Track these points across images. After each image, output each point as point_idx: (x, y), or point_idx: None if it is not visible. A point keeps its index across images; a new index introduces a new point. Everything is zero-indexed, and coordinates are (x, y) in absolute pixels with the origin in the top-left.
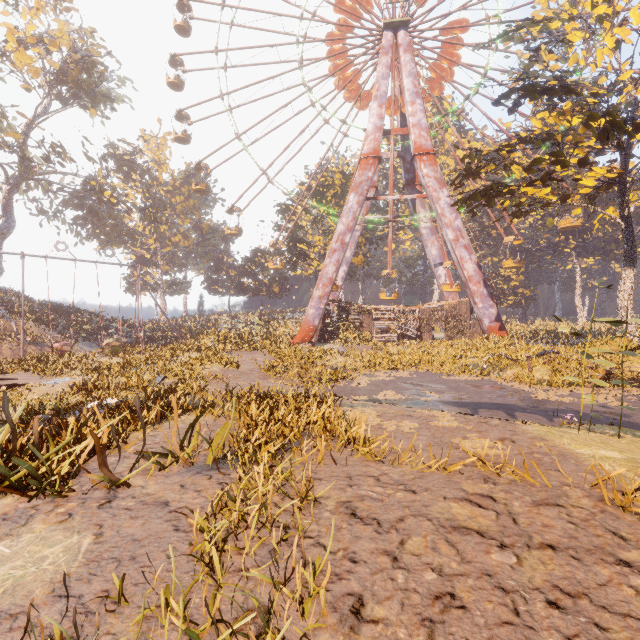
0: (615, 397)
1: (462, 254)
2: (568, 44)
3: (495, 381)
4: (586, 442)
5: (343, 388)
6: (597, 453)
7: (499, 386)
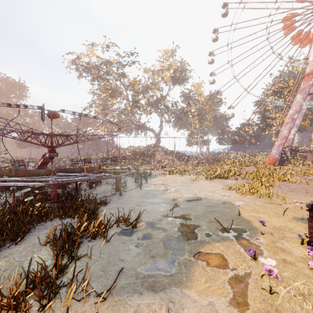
0: None
1: None
2: None
3: None
4: None
5: None
6: None
7: None
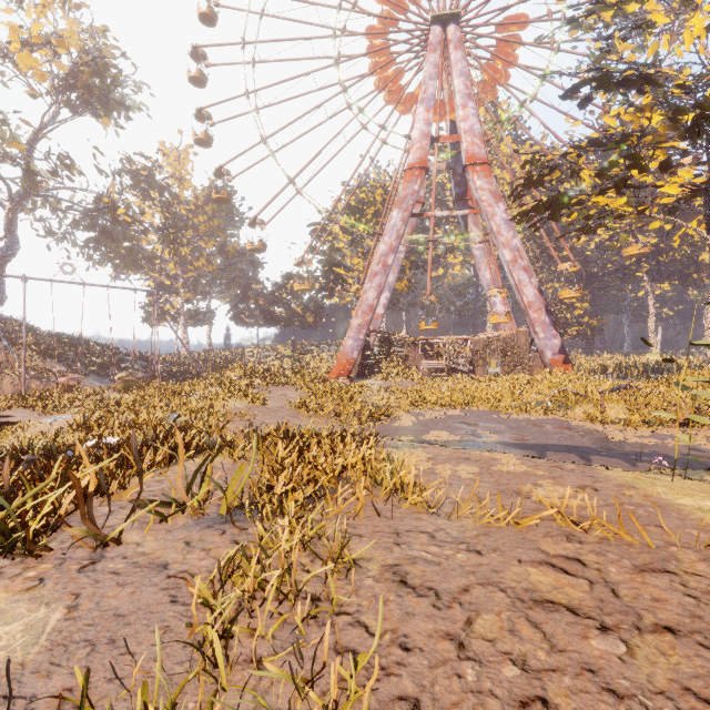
0: (706, 439)
1: (521, 277)
2: (646, 31)
3: (562, 420)
4: (685, 491)
5: (386, 428)
6: (703, 504)
7: (567, 426)
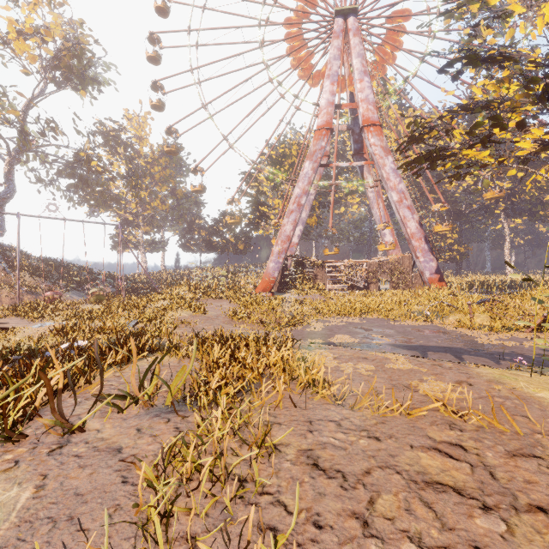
0: None
1: (405, 214)
2: (505, 20)
3: (439, 326)
4: (542, 385)
5: (300, 332)
6: None
7: (443, 331)
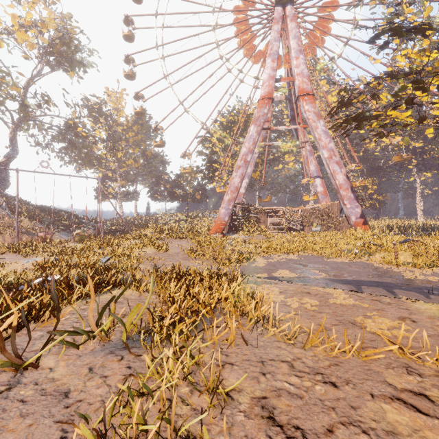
0: None
1: (334, 168)
2: None
3: (367, 263)
4: None
5: (247, 267)
6: None
7: (372, 267)
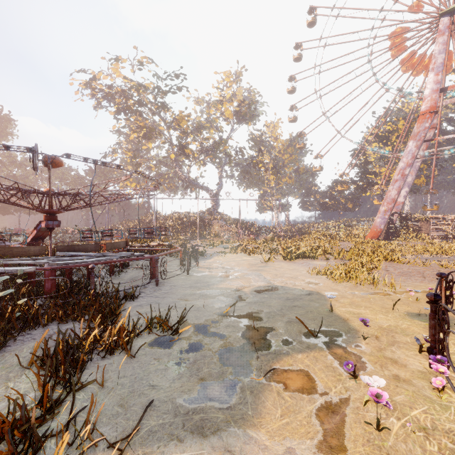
0: None
1: None
2: None
3: None
4: None
5: None
6: None
7: None
